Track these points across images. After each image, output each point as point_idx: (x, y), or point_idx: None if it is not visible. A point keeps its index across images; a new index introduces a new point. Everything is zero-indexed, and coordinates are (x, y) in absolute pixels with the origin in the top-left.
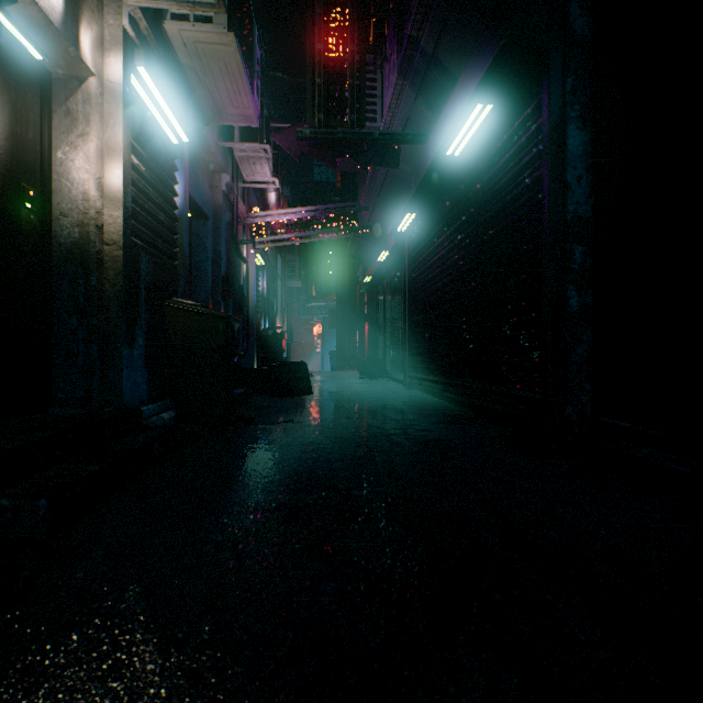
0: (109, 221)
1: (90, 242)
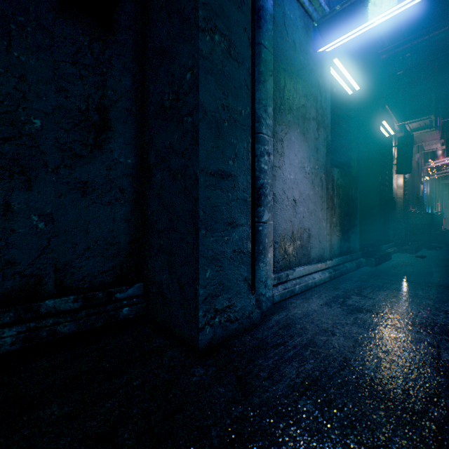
0: (398, 193)
1: (394, 199)
